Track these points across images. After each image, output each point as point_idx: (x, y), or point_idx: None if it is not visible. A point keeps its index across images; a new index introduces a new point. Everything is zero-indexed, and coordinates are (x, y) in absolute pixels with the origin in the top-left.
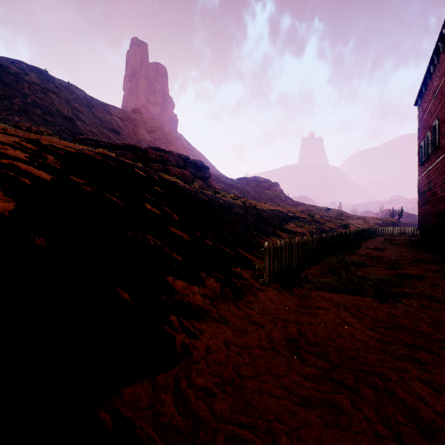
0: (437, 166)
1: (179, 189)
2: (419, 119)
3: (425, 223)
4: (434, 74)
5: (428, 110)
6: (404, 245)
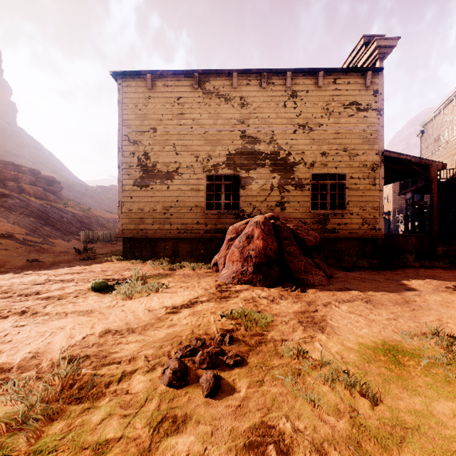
0: None
1: (41, 208)
2: None
3: None
4: None
5: None
6: None
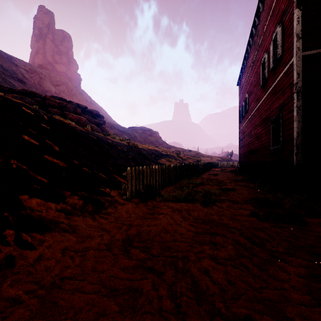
0: (247, 123)
1: (68, 128)
2: (239, 94)
3: (242, 158)
4: (246, 66)
5: (243, 88)
6: (230, 172)
